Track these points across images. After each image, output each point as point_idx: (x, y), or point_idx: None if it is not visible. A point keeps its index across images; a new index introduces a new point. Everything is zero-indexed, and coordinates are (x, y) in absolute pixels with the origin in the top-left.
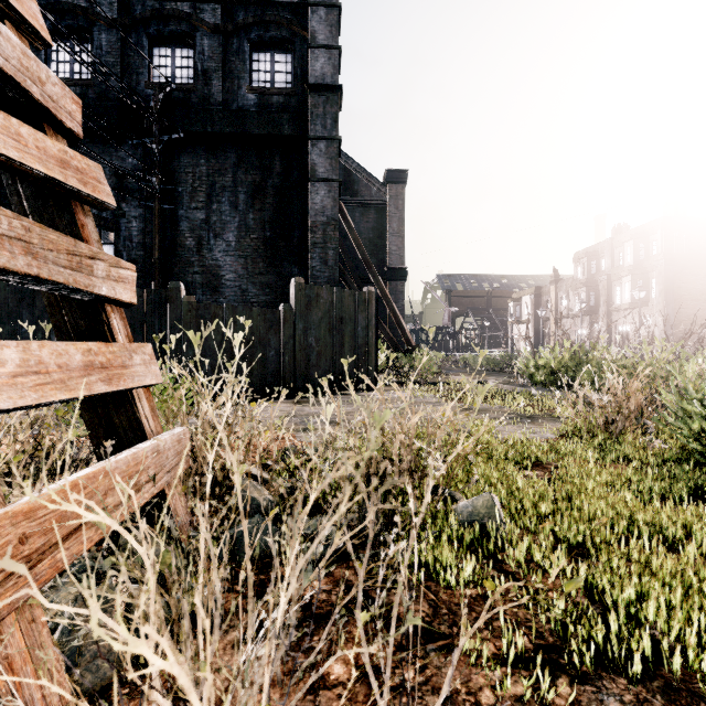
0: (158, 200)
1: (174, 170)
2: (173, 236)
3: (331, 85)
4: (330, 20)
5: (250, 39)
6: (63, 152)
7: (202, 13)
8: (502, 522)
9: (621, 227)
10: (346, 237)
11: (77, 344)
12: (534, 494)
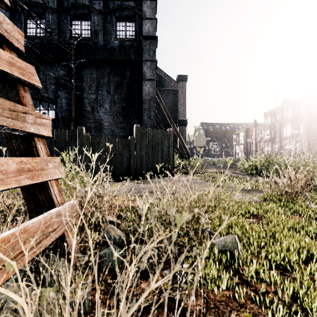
0: (74, 89)
1: (81, 76)
2: (81, 106)
3: (152, 36)
4: (152, 6)
5: (116, 16)
6: (11, 58)
7: (94, 5)
8: (240, 251)
9: (286, 100)
10: (159, 106)
11: (14, 159)
12: (255, 234)
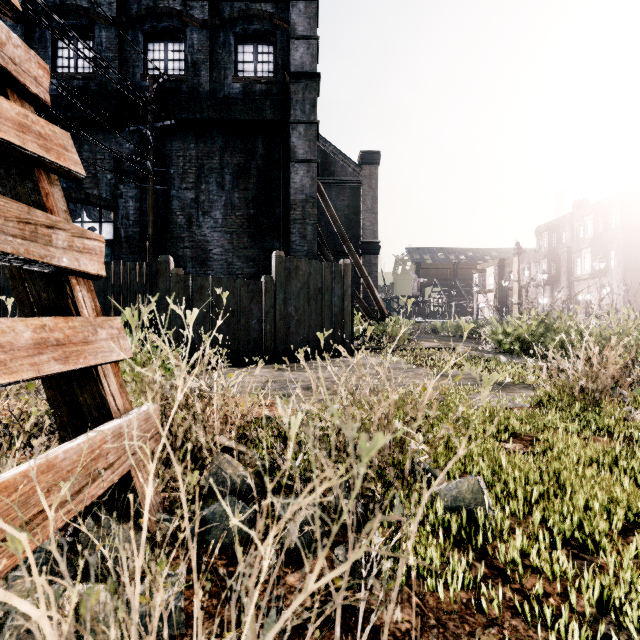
0: (152, 181)
1: (167, 154)
2: (166, 214)
3: (309, 73)
4: (308, 13)
5: (236, 32)
6: (23, 116)
7: (192, 10)
8: (490, 509)
9: (581, 203)
10: (324, 214)
11: (28, 320)
12: (519, 474)
